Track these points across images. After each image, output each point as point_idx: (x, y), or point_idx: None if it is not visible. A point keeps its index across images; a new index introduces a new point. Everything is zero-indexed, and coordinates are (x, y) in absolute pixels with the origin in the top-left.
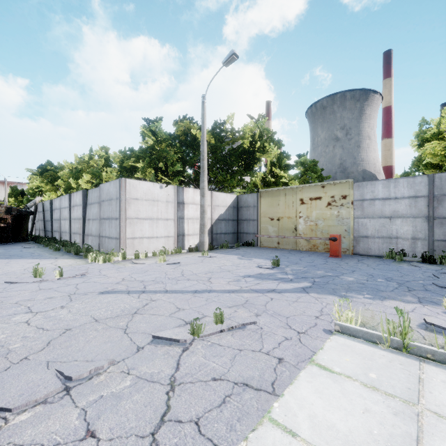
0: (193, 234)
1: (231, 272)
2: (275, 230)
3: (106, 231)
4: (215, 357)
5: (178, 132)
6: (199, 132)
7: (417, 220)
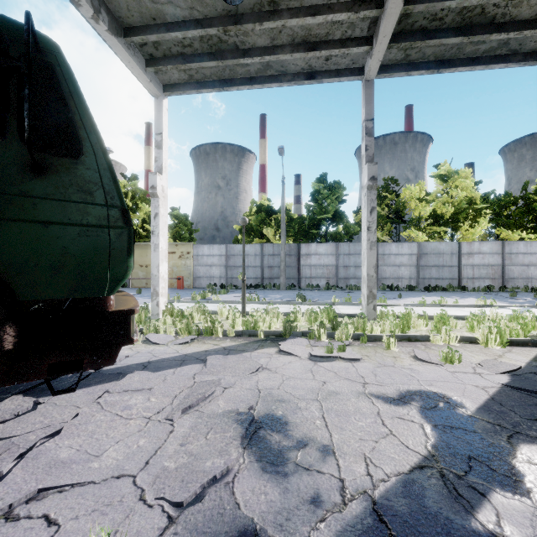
0: None
1: None
2: (144, 274)
3: None
4: None
5: None
6: None
7: (221, 267)
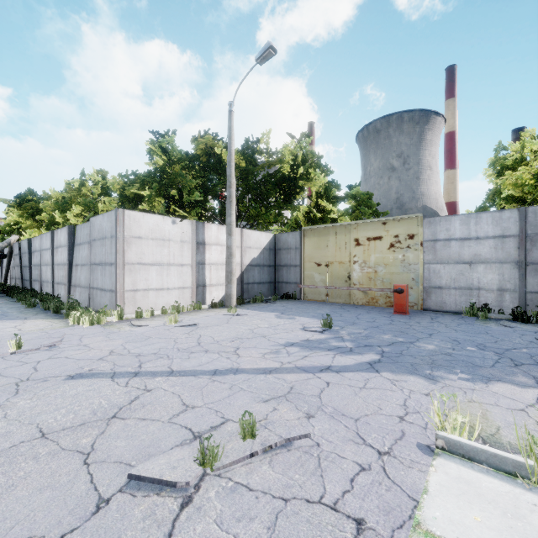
0: (217, 284)
1: (266, 337)
2: (323, 278)
3: (98, 280)
4: (240, 523)
5: (198, 150)
6: (225, 152)
7: (504, 266)
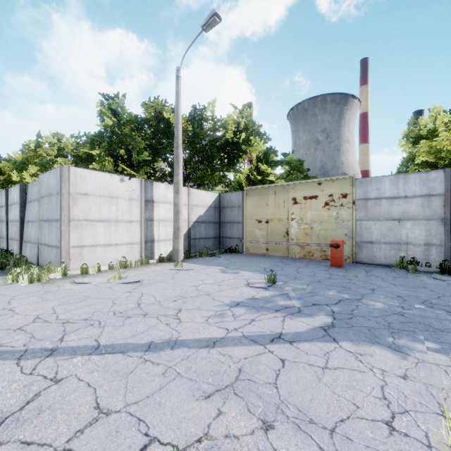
0: (165, 240)
1: (211, 296)
2: (263, 234)
3: (45, 236)
4: None
5: (148, 114)
6: (173, 116)
7: (431, 223)
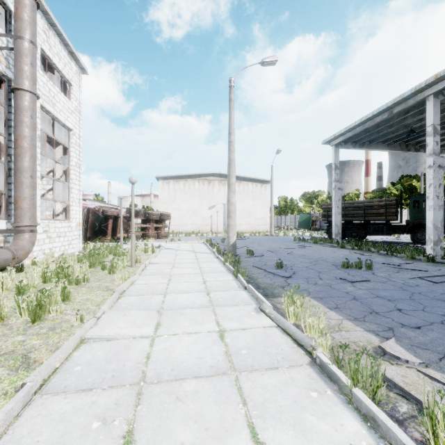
0: None
1: None
2: None
3: None
4: None
5: (405, 184)
6: (417, 184)
7: None
